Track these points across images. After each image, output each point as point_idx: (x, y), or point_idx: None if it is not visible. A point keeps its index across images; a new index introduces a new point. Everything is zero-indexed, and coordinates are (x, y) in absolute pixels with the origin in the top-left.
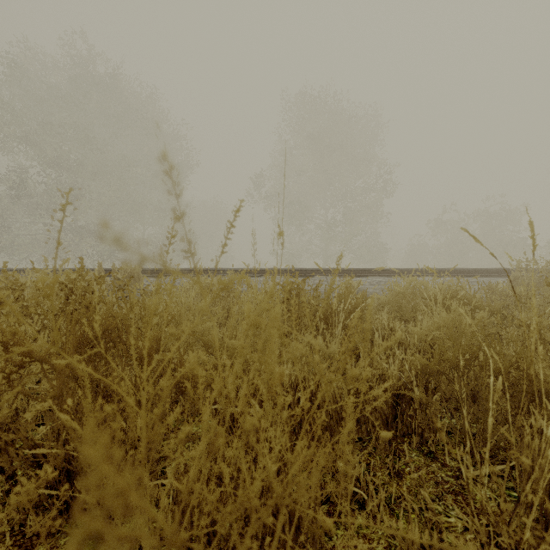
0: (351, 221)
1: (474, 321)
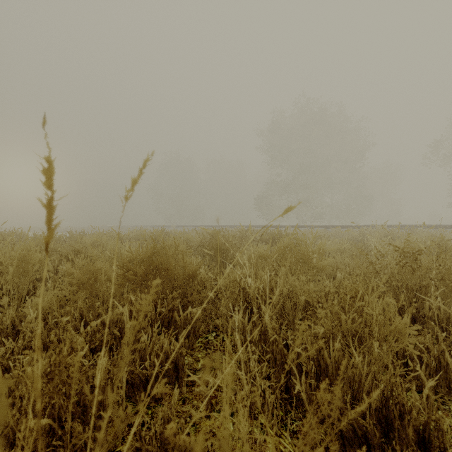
0: None
1: None
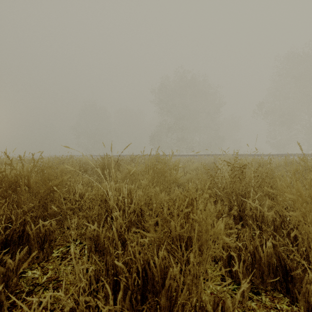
0: None
1: None
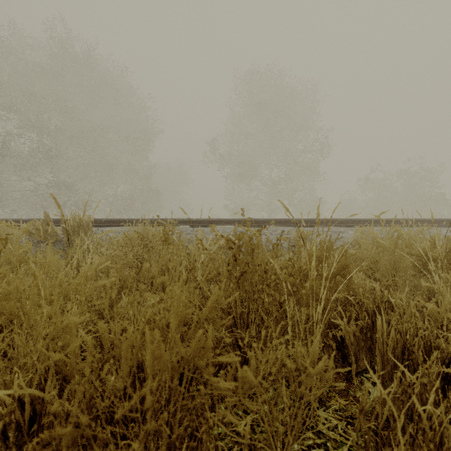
0: (293, 179)
1: None
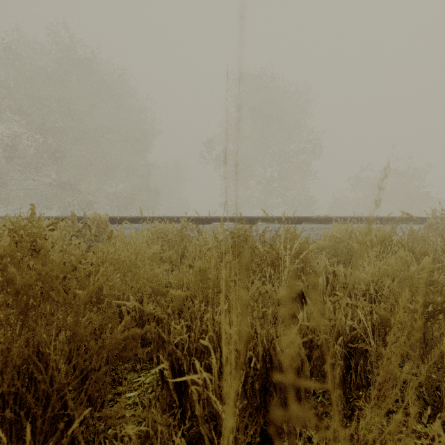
0: (286, 178)
1: (419, 267)
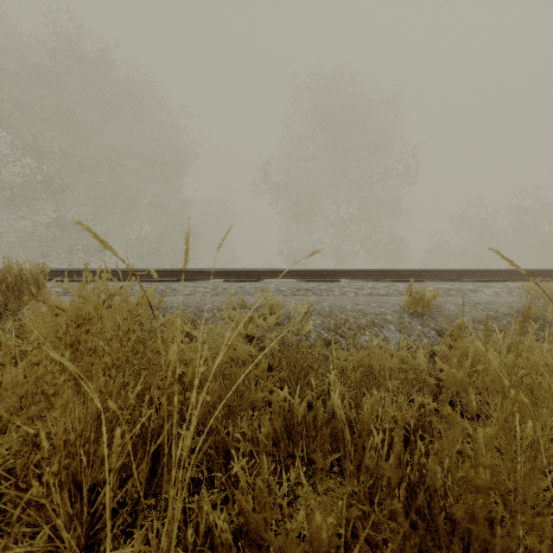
0: (368, 216)
1: None
